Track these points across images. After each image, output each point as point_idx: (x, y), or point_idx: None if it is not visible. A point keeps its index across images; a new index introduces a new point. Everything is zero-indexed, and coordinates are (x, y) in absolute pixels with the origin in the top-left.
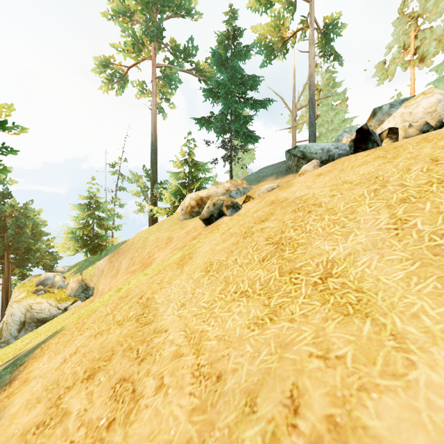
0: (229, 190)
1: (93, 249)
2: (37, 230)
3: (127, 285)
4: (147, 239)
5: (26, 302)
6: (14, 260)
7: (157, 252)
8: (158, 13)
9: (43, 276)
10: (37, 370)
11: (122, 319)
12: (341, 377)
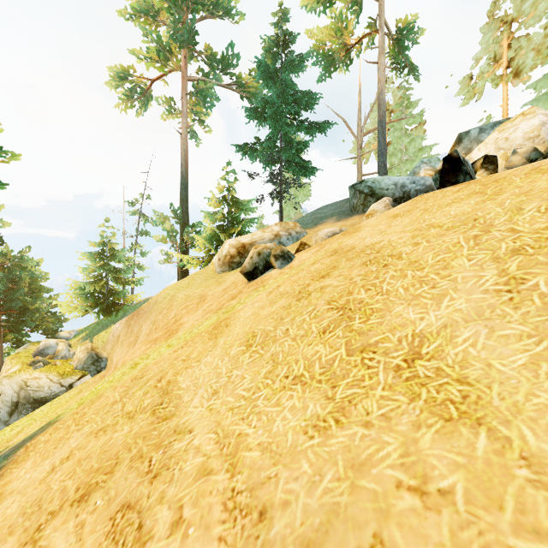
0: (278, 235)
1: (107, 309)
2: (35, 285)
3: (146, 359)
4: (174, 297)
5: (20, 378)
6: (7, 323)
7: (185, 314)
8: (189, 13)
9: (42, 344)
10: (16, 481)
11: (134, 410)
12: (450, 528)
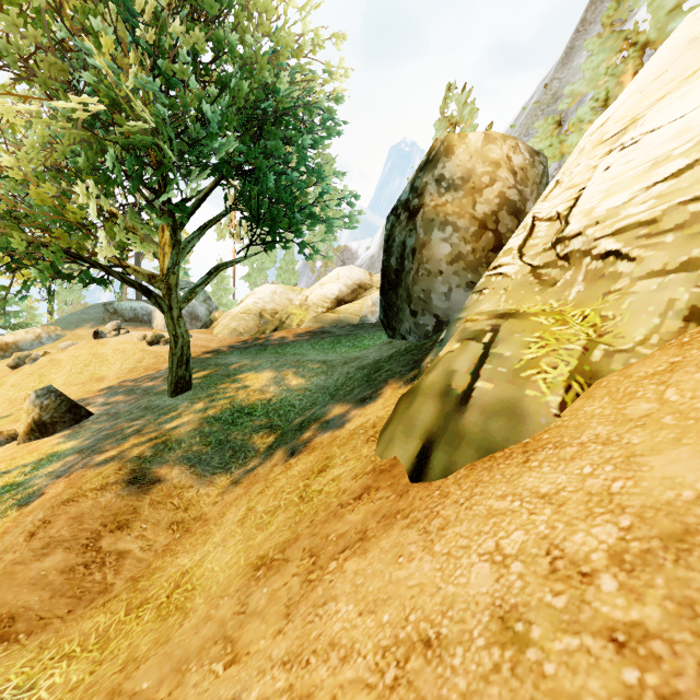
0: (40, 337)
1: None
2: None
3: None
4: None
5: None
6: None
7: None
8: None
9: None
10: None
11: None
12: None
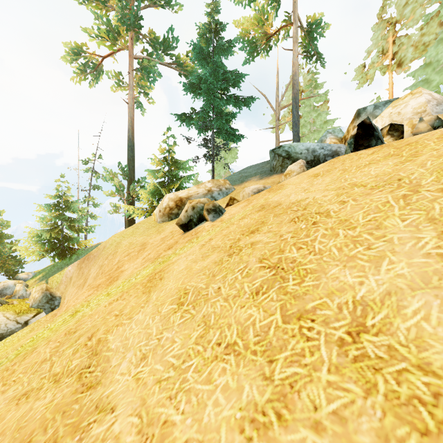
0: (211, 190)
1: (62, 253)
2: None
3: (85, 307)
4: (119, 244)
5: None
6: None
7: (127, 262)
8: (135, 1)
9: (1, 285)
10: None
11: (61, 372)
12: None
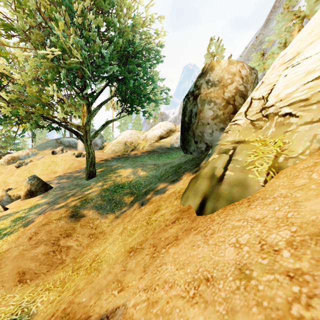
0: (28, 154)
1: None
2: None
3: None
4: None
5: None
6: None
7: None
8: None
9: None
10: None
11: None
12: None
